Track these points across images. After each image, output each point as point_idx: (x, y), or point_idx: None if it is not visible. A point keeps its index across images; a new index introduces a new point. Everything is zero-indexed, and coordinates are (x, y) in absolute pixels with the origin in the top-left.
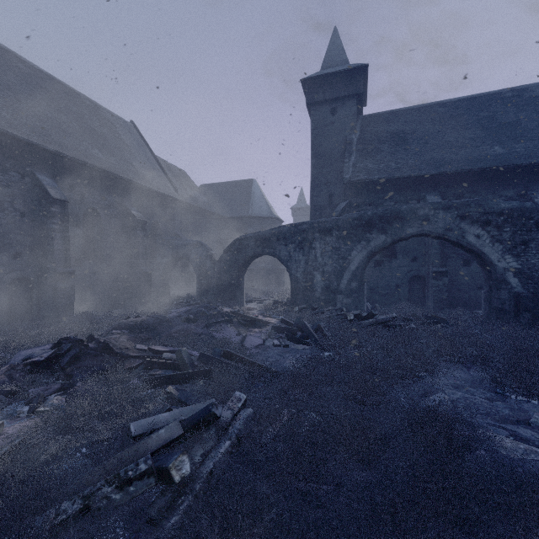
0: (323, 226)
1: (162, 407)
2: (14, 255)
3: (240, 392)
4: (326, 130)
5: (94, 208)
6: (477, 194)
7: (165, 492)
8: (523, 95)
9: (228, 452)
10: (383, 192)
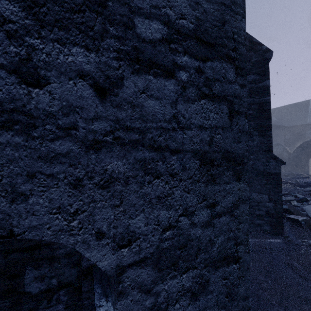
0: None
1: None
2: None
3: None
4: None
5: None
6: None
7: None
8: None
9: None
10: None
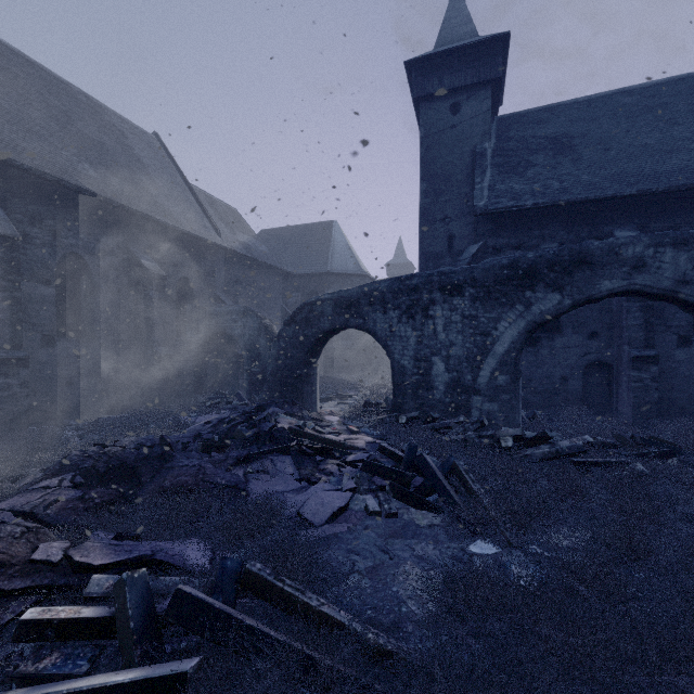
0: (448, 279)
1: None
2: None
3: None
4: (443, 137)
5: (78, 254)
6: None
7: None
8: None
9: None
10: (540, 227)
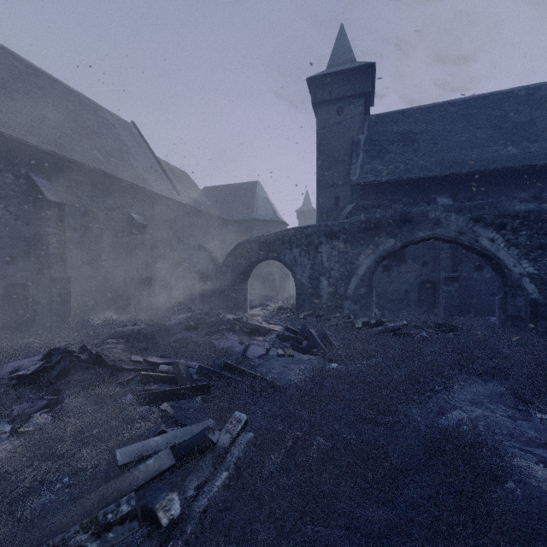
0: (330, 229)
1: (155, 428)
2: (8, 260)
3: (240, 412)
4: (332, 130)
5: (93, 211)
6: (489, 196)
7: (152, 534)
8: (537, 94)
9: (225, 485)
10: (392, 194)
